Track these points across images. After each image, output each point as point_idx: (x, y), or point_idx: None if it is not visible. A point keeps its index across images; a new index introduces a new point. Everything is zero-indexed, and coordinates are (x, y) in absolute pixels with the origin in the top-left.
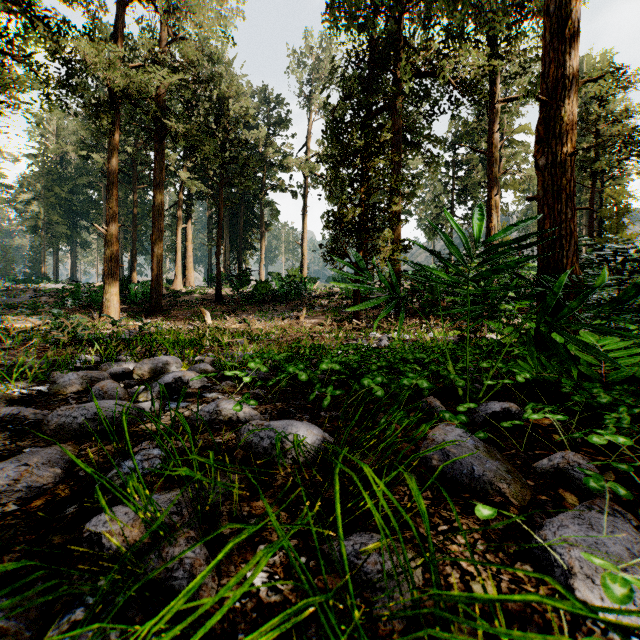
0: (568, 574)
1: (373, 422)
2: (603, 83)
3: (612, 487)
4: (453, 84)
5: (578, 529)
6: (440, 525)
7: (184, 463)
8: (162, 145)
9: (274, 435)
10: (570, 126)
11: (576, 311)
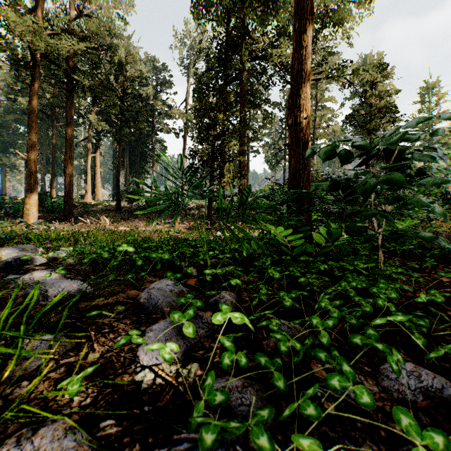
0: (140, 344)
1: (139, 282)
2: (373, 73)
3: (194, 302)
4: (279, 66)
5: (163, 323)
6: (105, 329)
7: None
8: (73, 94)
9: (44, 288)
10: (305, 100)
11: (308, 215)
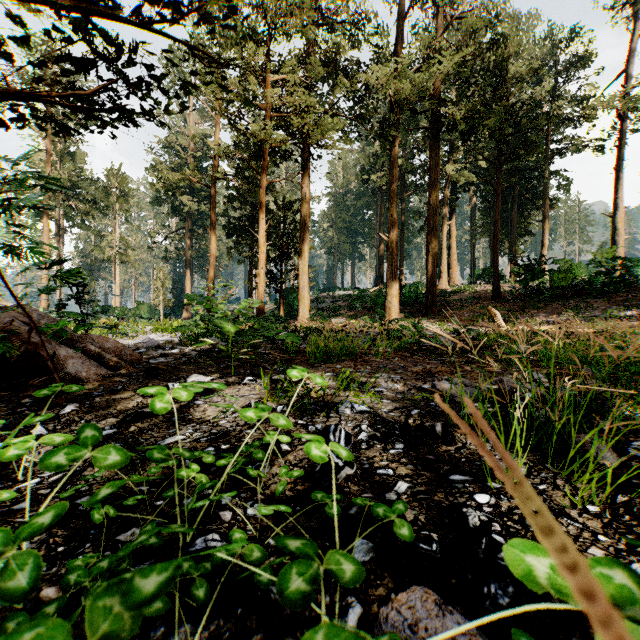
0: None
1: None
2: None
3: None
4: None
5: None
6: None
7: None
8: (436, 140)
9: None
10: None
11: None
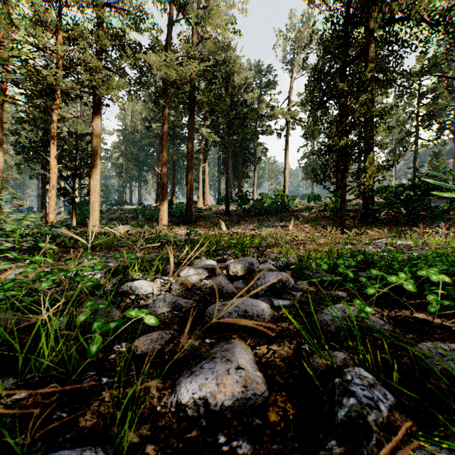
0: None
1: None
2: None
3: None
4: (429, 22)
5: None
6: None
7: (394, 389)
8: (192, 112)
9: None
10: None
11: None
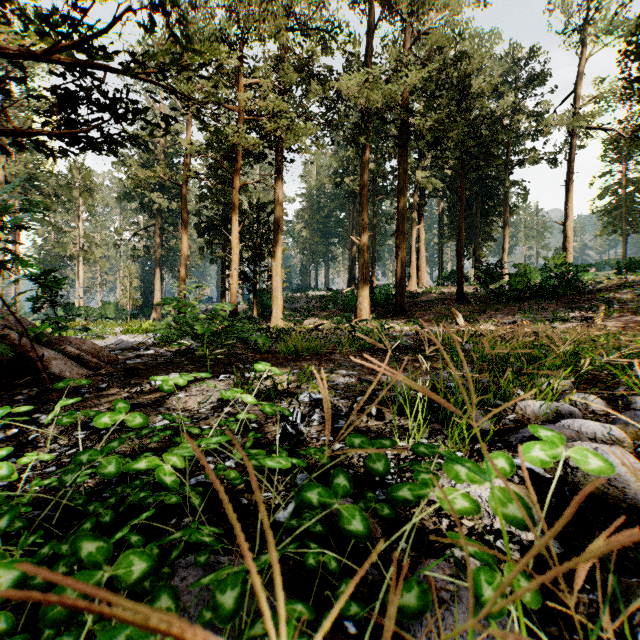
0: None
1: None
2: None
3: None
4: None
5: None
6: None
7: None
8: (405, 149)
9: None
10: None
11: None
